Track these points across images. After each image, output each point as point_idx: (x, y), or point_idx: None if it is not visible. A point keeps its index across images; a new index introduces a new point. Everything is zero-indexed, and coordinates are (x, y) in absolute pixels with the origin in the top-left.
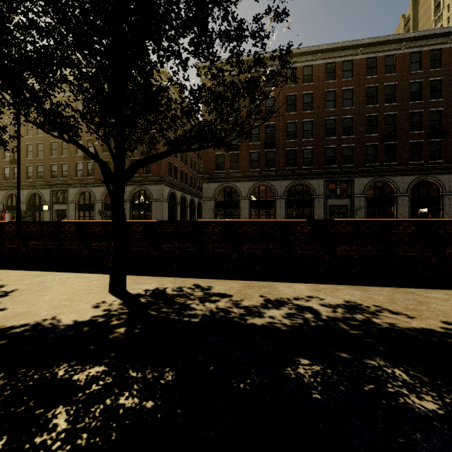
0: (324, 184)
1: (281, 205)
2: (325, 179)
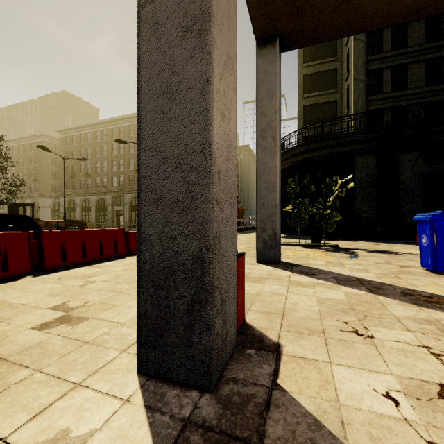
0: (112, 198)
1: (93, 210)
2: (112, 195)
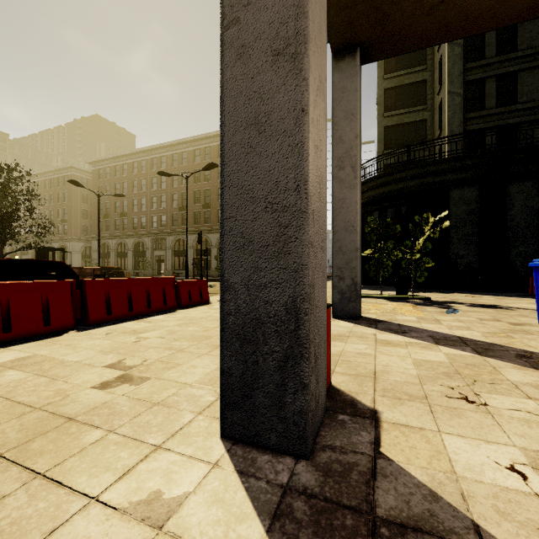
0: (152, 241)
1: (130, 255)
2: (152, 237)
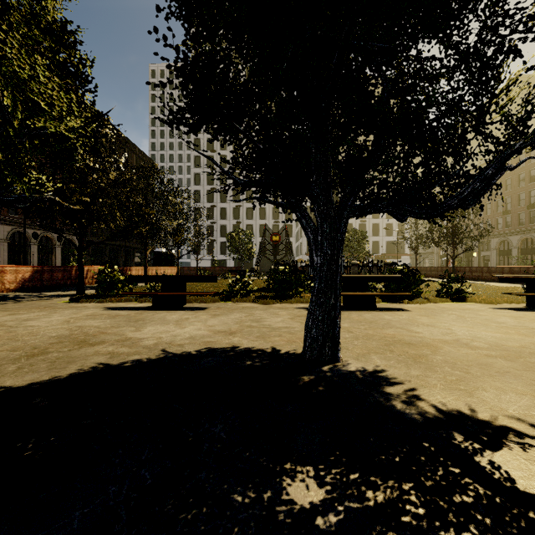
0: None
1: None
2: None
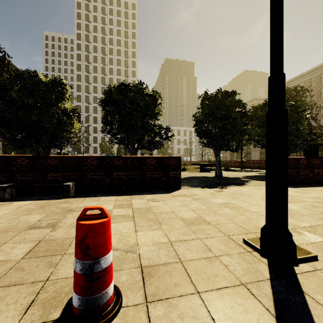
0: None
1: None
2: None
